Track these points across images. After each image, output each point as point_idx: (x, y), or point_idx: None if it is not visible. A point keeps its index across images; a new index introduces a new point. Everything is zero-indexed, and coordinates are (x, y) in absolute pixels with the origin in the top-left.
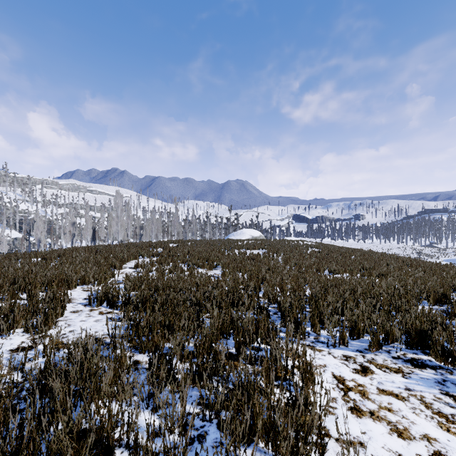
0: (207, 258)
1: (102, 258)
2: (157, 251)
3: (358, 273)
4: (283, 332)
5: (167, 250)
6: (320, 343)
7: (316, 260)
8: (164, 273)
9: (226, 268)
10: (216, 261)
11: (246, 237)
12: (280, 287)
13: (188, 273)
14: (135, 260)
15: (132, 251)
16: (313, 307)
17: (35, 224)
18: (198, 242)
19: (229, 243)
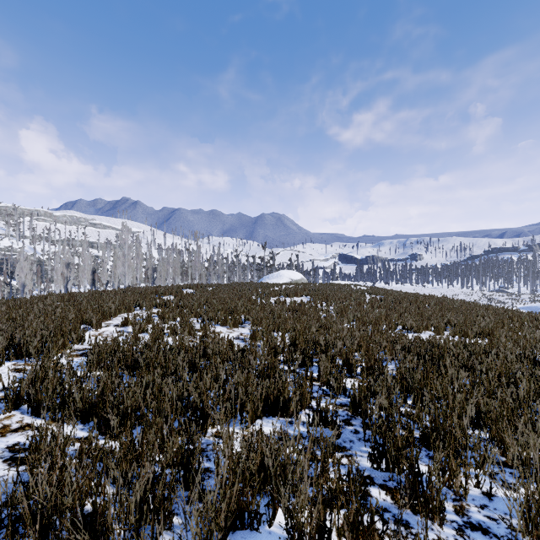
0: (232, 309)
1: (75, 311)
2: (162, 300)
3: (443, 331)
4: (377, 484)
5: (178, 298)
6: (480, 535)
7: (382, 311)
8: (162, 335)
9: (258, 325)
10: (245, 313)
11: (284, 281)
12: (343, 359)
13: (200, 335)
14: (129, 313)
15: (128, 299)
16: (431, 419)
17: (18, 265)
18: (222, 287)
19: (262, 288)
